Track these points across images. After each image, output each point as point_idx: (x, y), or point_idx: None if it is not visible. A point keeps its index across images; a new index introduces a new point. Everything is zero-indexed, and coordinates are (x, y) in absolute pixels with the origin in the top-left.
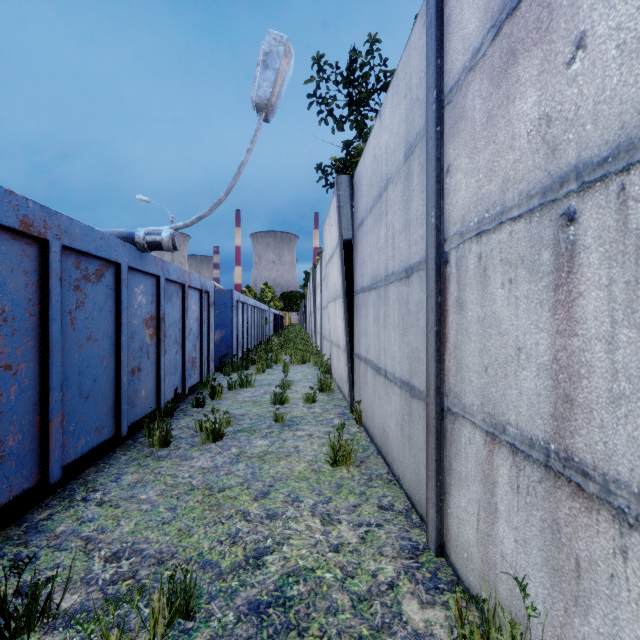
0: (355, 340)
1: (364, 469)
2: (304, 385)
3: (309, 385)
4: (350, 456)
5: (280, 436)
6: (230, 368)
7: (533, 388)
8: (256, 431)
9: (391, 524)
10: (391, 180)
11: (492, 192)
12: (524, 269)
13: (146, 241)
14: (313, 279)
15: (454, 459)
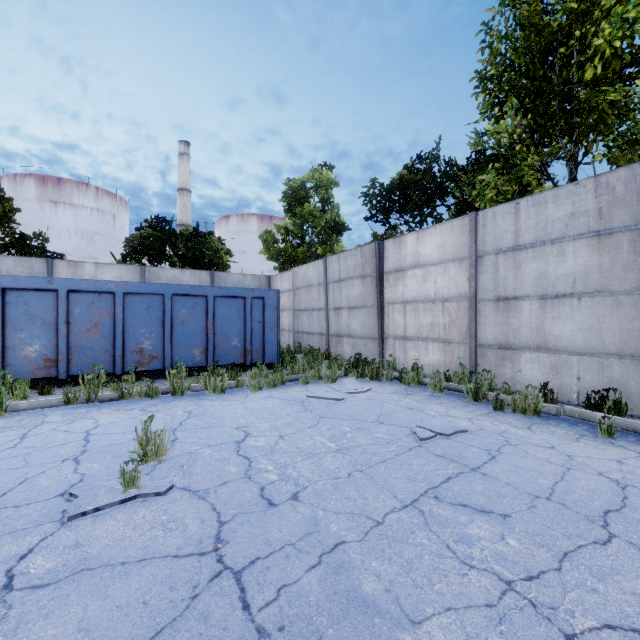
0: None
1: None
2: None
3: None
4: None
5: None
6: None
7: None
8: None
9: None
10: None
11: None
12: None
13: None
14: None
15: None
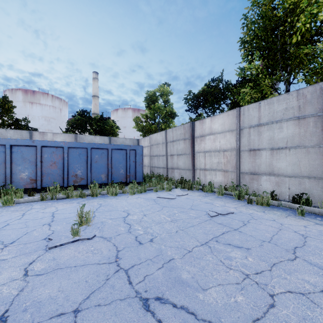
0: None
1: None
2: None
3: None
4: None
5: None
6: None
7: None
8: None
9: None
10: None
11: None
12: None
13: None
14: None
15: None
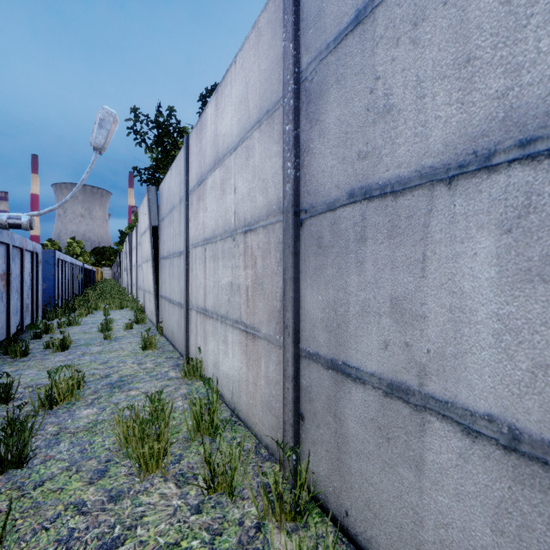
0: (160, 287)
1: (161, 349)
2: (123, 321)
3: (127, 321)
4: (154, 344)
5: (110, 344)
6: (54, 314)
7: (202, 293)
8: (92, 344)
9: (170, 361)
10: (175, 207)
11: (197, 235)
12: (201, 261)
13: (8, 223)
14: (129, 241)
15: (191, 325)
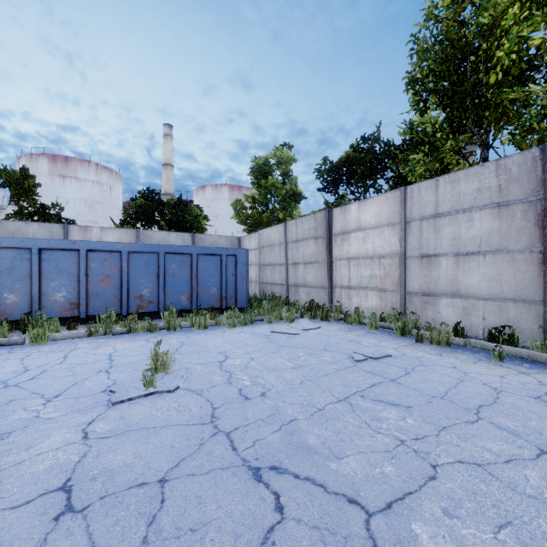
0: None
1: None
2: None
3: None
4: None
5: None
6: None
7: None
8: None
9: None
10: None
11: None
12: None
13: None
14: None
15: None
